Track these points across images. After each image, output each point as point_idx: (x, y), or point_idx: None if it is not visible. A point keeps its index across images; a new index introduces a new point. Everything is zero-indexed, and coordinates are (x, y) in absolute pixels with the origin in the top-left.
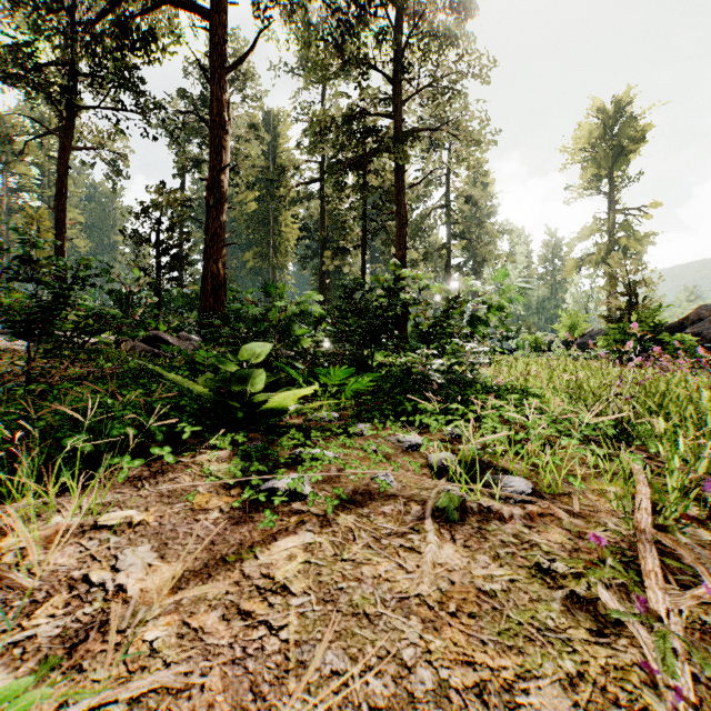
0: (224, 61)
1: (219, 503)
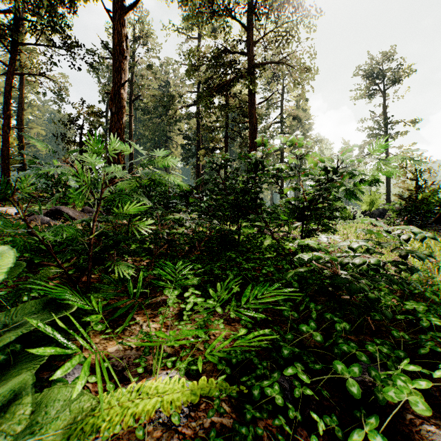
0: (124, 6)
1: None
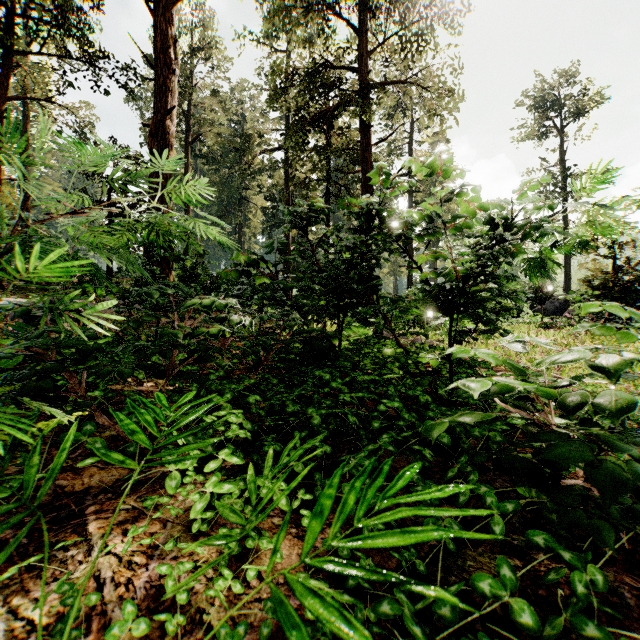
0: None
1: None
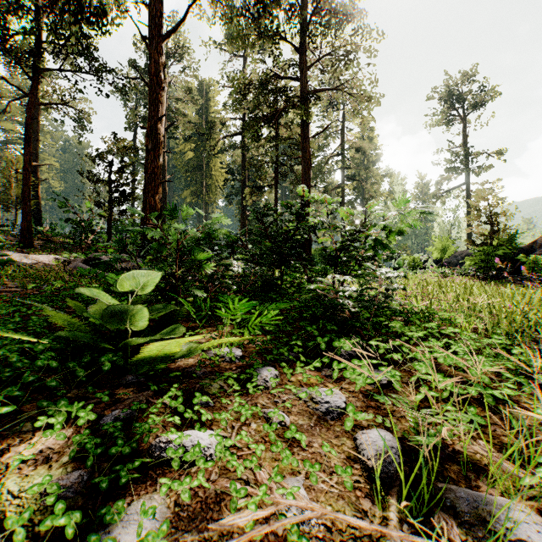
0: (161, 30)
1: None
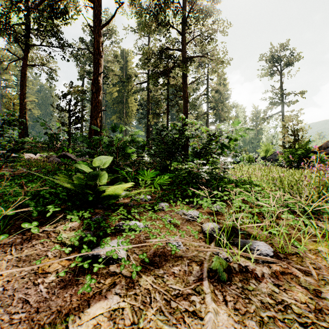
0: (100, 22)
1: (57, 267)
